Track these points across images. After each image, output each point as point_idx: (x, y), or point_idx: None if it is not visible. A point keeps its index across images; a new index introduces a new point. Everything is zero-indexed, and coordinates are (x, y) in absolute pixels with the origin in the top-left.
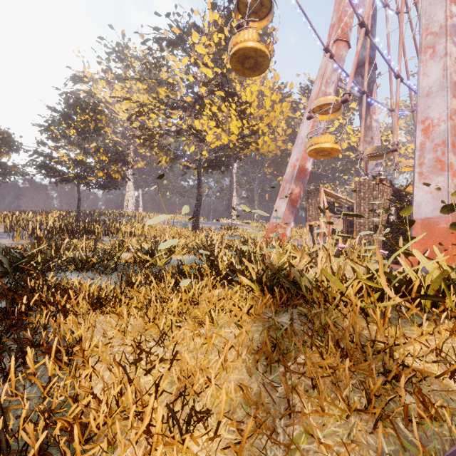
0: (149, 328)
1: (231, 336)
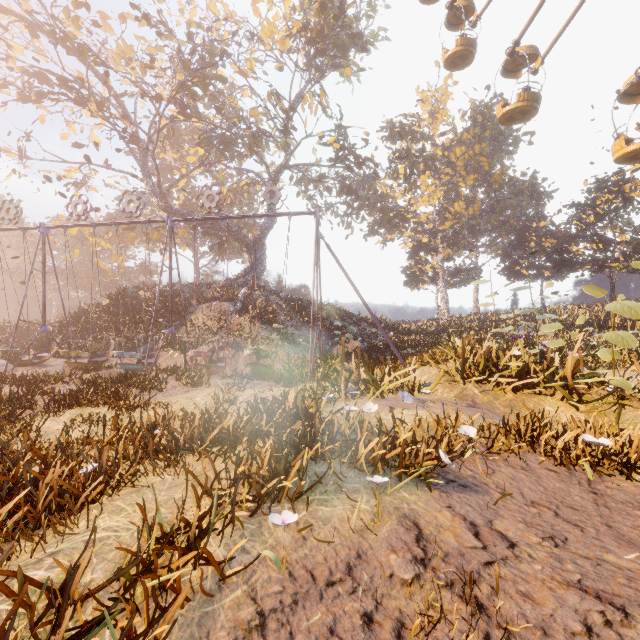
0: None
1: None
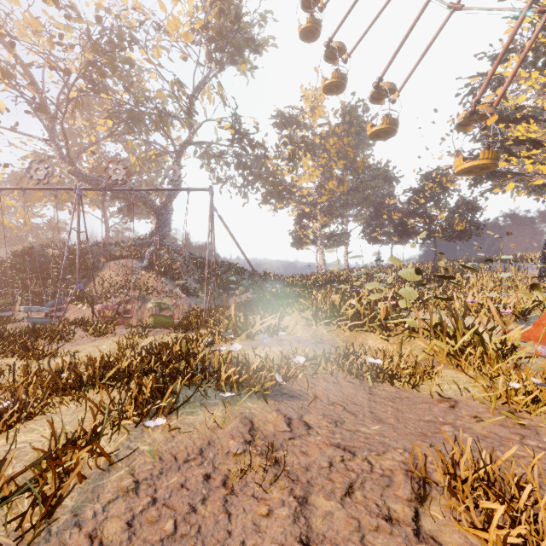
0: None
1: None
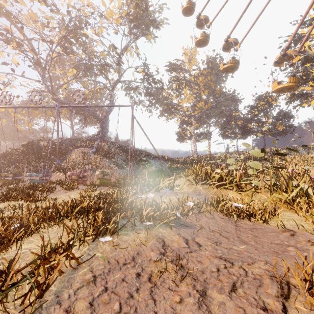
0: None
1: None
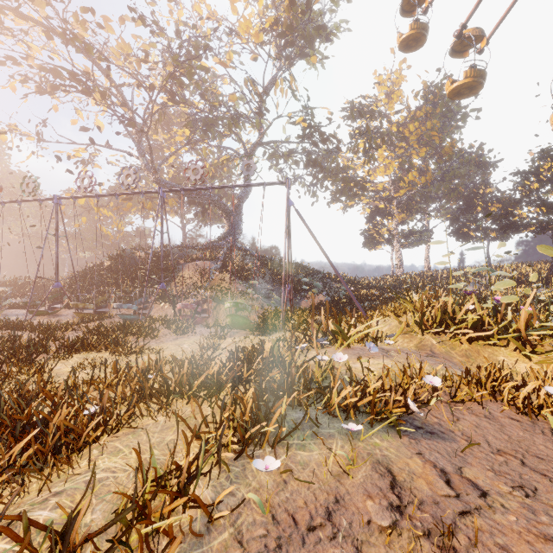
0: None
1: None
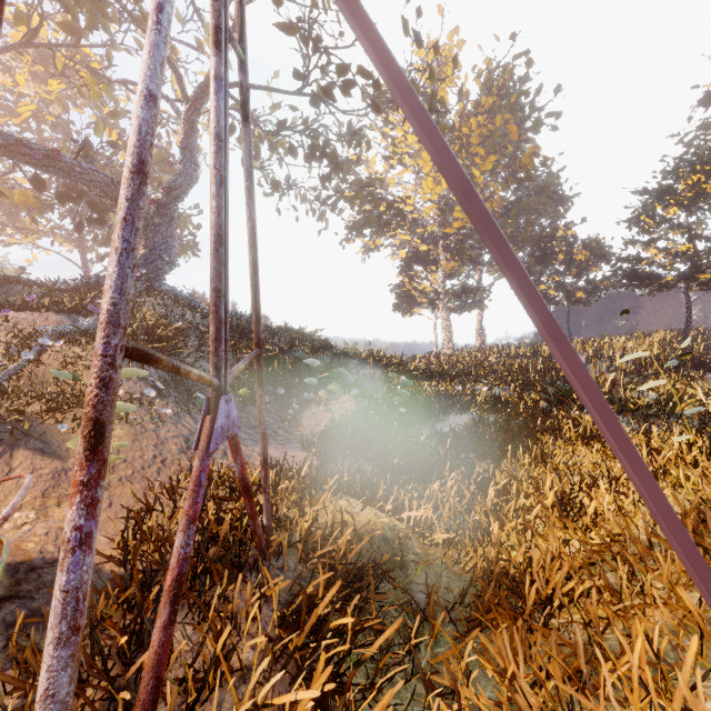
0: (610, 467)
1: (695, 507)
